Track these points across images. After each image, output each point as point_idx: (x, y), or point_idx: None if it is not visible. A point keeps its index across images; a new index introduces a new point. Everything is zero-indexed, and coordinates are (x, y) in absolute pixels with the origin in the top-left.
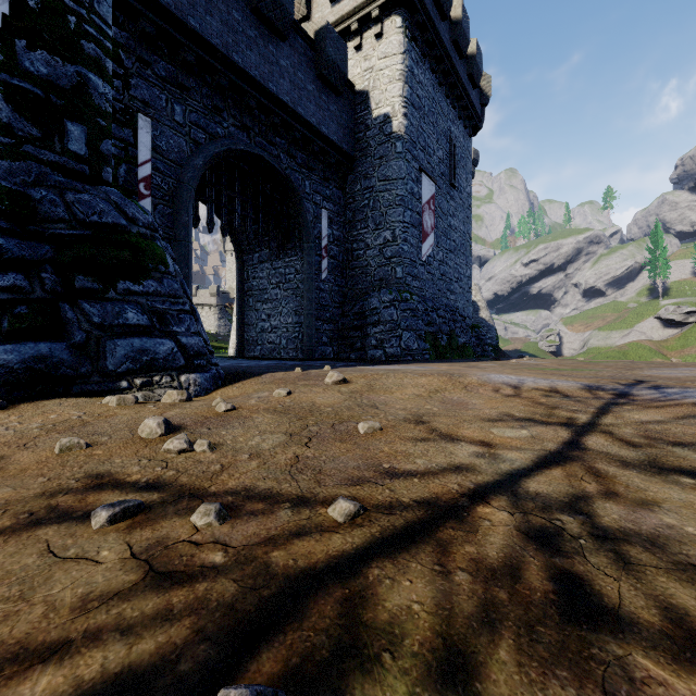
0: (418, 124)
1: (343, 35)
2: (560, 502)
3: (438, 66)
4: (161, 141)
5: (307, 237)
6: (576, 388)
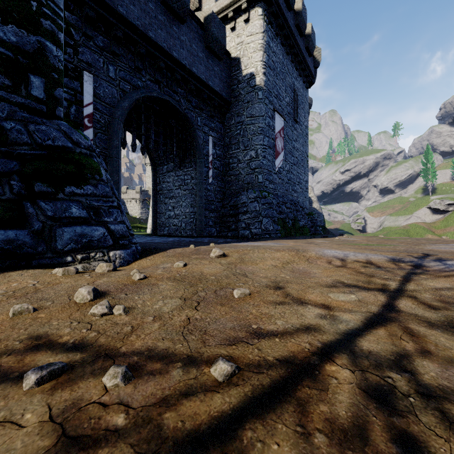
0: (272, 80)
1: (223, 20)
2: (388, 360)
3: (286, 42)
4: (100, 90)
5: (199, 155)
6: (385, 261)
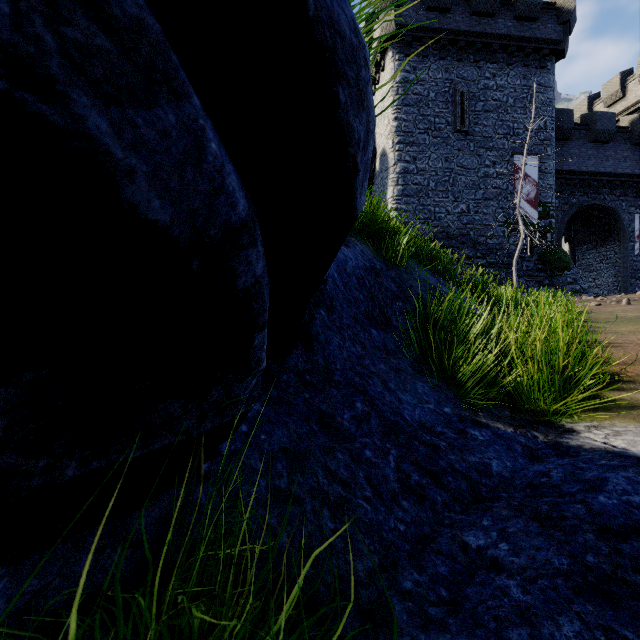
0: None
1: None
2: None
3: None
4: None
5: (623, 234)
6: None
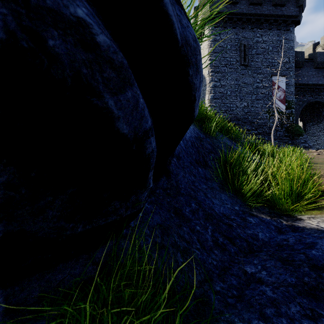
0: None
1: None
2: None
3: None
4: None
5: None
6: None
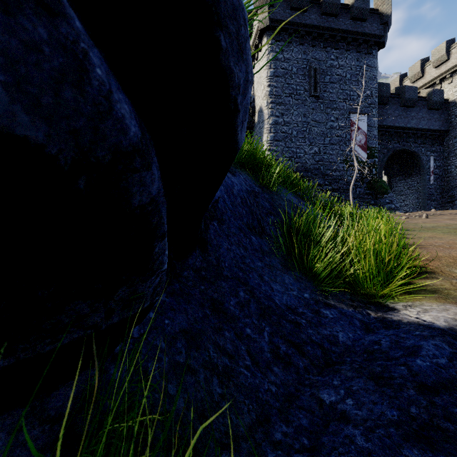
0: None
1: (441, 79)
2: None
3: None
4: None
5: (422, 170)
6: None
